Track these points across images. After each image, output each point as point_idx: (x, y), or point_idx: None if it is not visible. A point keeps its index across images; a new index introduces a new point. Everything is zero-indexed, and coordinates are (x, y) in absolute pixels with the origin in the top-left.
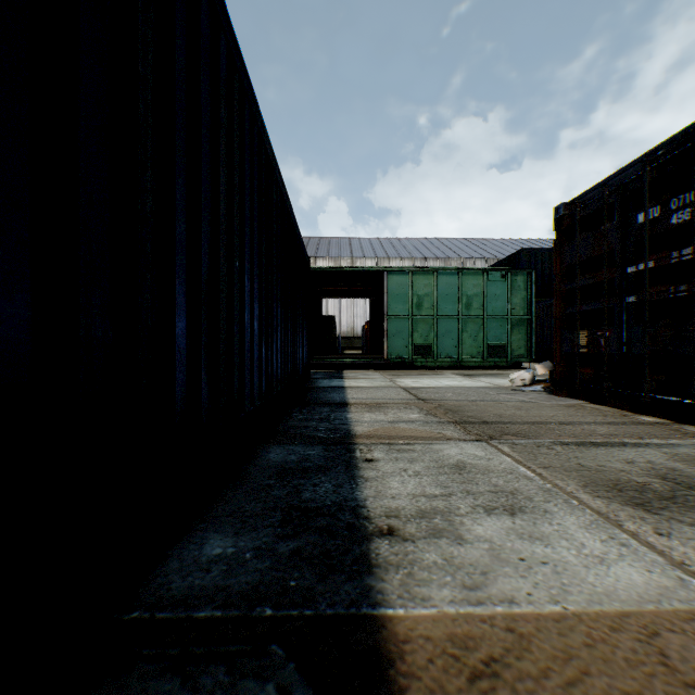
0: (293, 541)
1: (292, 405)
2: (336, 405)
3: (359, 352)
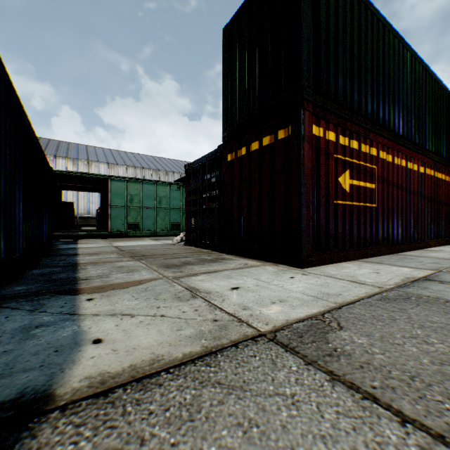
0: (51, 284)
1: (42, 257)
2: (71, 255)
3: (95, 228)
